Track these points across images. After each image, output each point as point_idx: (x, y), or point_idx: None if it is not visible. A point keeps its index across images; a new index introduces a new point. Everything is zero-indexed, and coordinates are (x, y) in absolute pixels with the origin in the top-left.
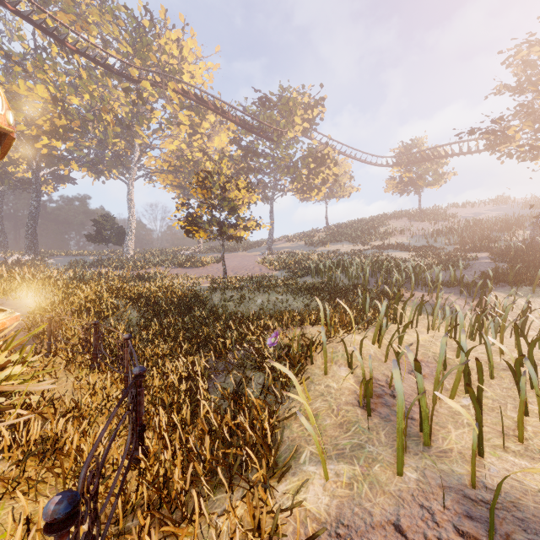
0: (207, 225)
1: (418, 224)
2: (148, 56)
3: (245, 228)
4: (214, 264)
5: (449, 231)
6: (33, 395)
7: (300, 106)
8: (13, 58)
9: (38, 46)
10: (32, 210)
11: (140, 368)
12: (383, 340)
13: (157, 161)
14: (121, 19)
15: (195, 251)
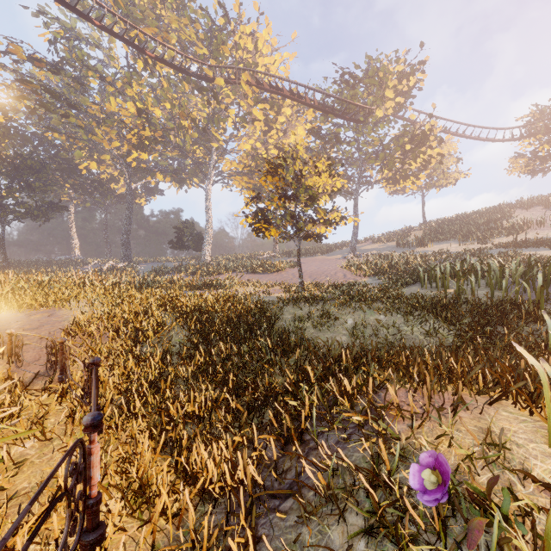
0: (278, 220)
1: None
2: (223, 55)
3: (327, 222)
4: (290, 269)
5: None
6: None
7: (393, 76)
8: (107, 80)
9: (129, 67)
10: (126, 220)
11: None
12: None
13: (232, 164)
14: (197, 22)
15: (270, 256)
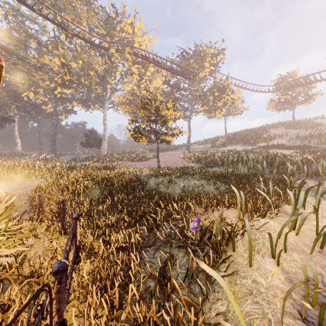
0: (147, 133)
1: (293, 131)
2: (114, 35)
3: (172, 134)
4: (153, 159)
5: (319, 135)
6: (10, 257)
7: (208, 55)
8: (42, 44)
9: (55, 36)
10: (53, 129)
11: (59, 264)
12: (297, 226)
13: (119, 98)
14: (99, 14)
15: (142, 151)
